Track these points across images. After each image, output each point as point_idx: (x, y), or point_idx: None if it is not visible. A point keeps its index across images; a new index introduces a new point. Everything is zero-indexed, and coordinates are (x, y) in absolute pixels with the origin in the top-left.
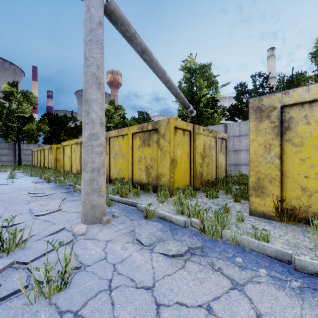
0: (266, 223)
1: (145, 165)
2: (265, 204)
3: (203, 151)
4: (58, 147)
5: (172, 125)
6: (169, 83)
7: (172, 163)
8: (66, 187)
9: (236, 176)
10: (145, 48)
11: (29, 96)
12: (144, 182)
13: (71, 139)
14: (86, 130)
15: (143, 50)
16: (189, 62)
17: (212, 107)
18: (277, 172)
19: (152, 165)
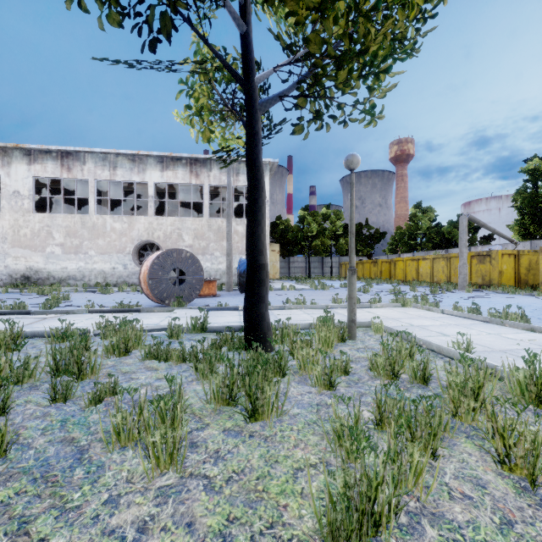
0: None
1: (480, 275)
2: None
3: (529, 266)
4: (382, 261)
5: (500, 253)
6: (497, 233)
7: (499, 273)
8: (424, 287)
9: None
10: (483, 224)
11: (338, 214)
12: (480, 284)
13: (366, 250)
14: (461, 262)
15: (483, 225)
16: (531, 165)
17: None
18: None
19: (486, 274)
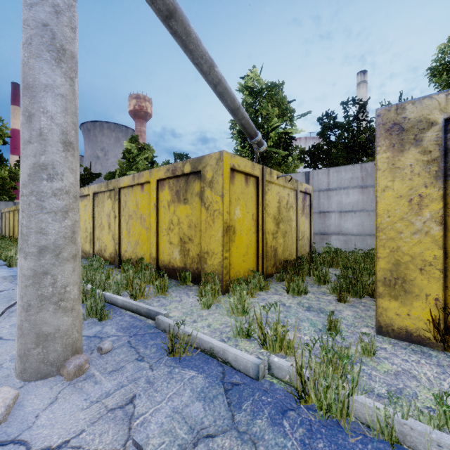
0: (419, 357)
1: (179, 236)
2: (409, 315)
3: (278, 212)
4: None
5: (227, 165)
6: (221, 86)
7: (226, 233)
8: None
9: (327, 252)
10: (174, 6)
11: None
12: (178, 266)
13: None
14: (25, 157)
15: (171, 11)
16: (251, 79)
17: (285, 147)
18: (436, 250)
19: (191, 235)
